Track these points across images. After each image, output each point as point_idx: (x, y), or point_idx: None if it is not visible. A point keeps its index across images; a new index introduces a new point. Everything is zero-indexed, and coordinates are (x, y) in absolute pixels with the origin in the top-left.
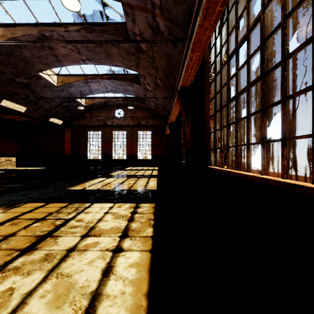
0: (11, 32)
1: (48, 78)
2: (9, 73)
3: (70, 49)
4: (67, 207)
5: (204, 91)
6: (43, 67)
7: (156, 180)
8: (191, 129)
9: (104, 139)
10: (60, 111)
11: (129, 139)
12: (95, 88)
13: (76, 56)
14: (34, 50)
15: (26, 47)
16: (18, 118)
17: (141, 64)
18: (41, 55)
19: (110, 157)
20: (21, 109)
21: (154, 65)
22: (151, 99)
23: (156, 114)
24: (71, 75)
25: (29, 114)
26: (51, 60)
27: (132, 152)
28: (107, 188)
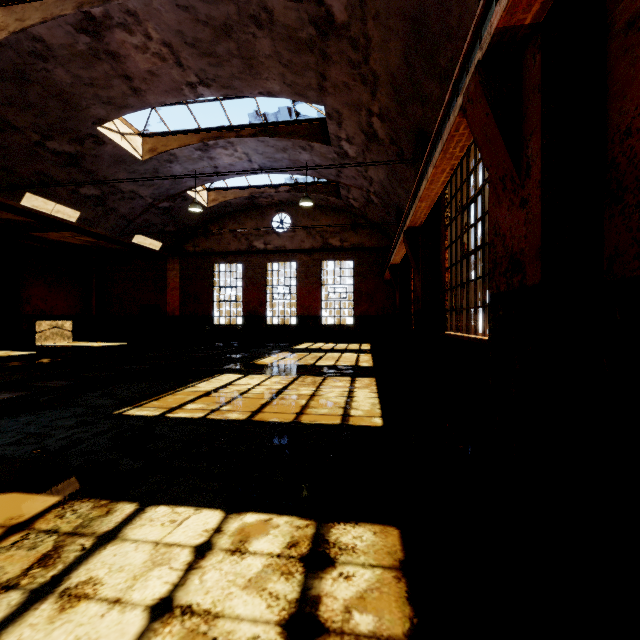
0: (17, 17)
1: (121, 141)
2: (30, 129)
3: (158, 54)
4: (28, 532)
5: (612, 33)
6: (104, 111)
7: (373, 385)
8: (543, 205)
9: (249, 281)
10: (154, 221)
11: (303, 279)
12: (227, 163)
13: (174, 75)
14: (76, 64)
15: (57, 56)
16: (72, 239)
17: (330, 75)
18: (94, 77)
19: (262, 321)
20: (68, 216)
21: (366, 71)
22: (355, 183)
23: (365, 220)
24: (171, 134)
25: (87, 227)
26: (119, 90)
27: (309, 309)
28: (230, 413)
